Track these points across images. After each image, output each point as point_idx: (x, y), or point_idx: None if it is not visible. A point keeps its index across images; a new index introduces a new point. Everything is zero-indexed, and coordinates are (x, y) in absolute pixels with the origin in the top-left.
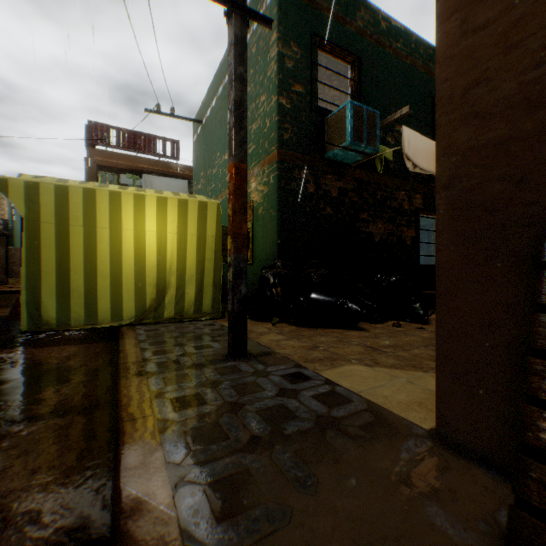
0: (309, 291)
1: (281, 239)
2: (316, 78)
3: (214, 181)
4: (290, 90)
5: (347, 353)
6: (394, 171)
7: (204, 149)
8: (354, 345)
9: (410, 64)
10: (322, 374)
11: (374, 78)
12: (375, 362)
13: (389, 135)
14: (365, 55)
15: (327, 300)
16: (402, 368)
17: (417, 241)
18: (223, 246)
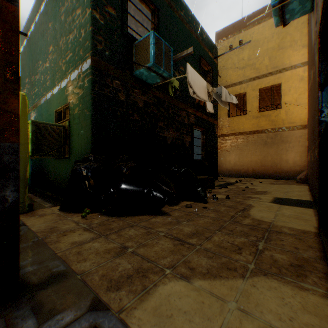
0: (119, 182)
1: (95, 136)
2: (126, 10)
3: (38, 86)
4: (103, 9)
5: (158, 255)
6: (179, 96)
7: (29, 59)
8: (162, 239)
9: (188, 29)
10: (131, 322)
11: (167, 28)
12: (190, 267)
13: (176, 71)
14: (162, 10)
15: (135, 190)
16: (220, 276)
17: (192, 145)
18: (37, 140)
